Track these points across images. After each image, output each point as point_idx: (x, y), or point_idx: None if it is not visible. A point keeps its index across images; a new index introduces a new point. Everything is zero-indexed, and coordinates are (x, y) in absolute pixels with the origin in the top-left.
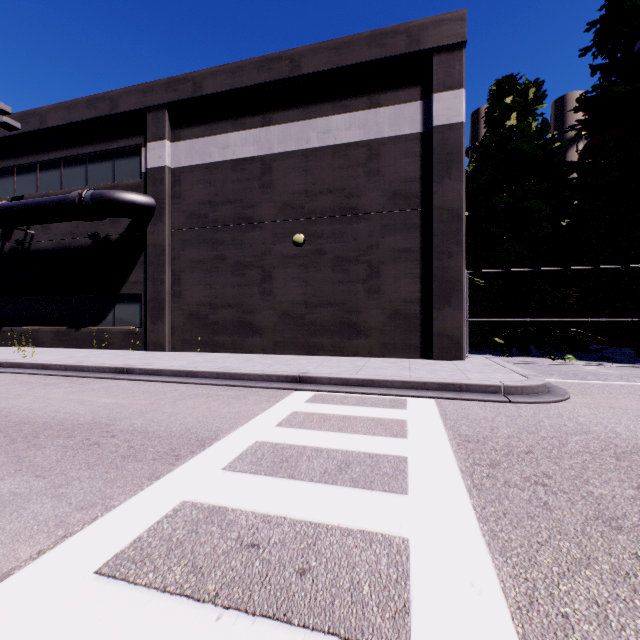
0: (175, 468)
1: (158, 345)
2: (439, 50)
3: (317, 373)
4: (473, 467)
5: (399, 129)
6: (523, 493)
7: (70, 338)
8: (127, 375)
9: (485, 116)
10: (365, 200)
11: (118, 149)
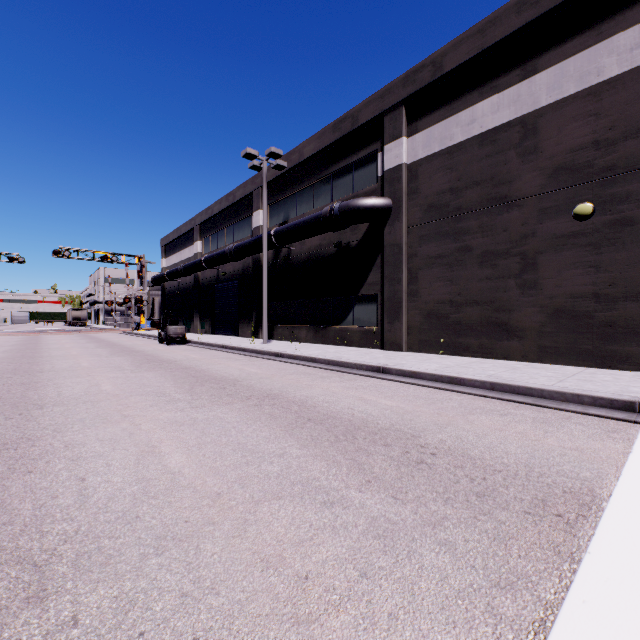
0: (584, 544)
1: (394, 345)
2: None
3: None
4: None
5: None
6: None
7: (319, 335)
8: (384, 374)
9: None
10: None
11: (357, 161)
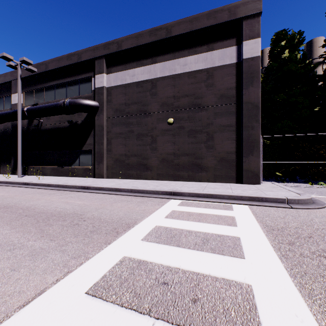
0: (117, 238)
1: (100, 175)
2: (246, 18)
3: (182, 190)
4: (279, 244)
5: (224, 61)
6: (313, 261)
7: (59, 171)
8: (87, 190)
9: (269, 53)
10: (205, 100)
11: (81, 79)
